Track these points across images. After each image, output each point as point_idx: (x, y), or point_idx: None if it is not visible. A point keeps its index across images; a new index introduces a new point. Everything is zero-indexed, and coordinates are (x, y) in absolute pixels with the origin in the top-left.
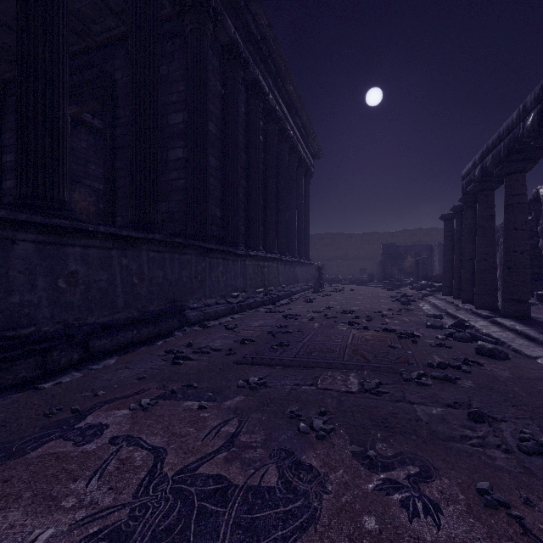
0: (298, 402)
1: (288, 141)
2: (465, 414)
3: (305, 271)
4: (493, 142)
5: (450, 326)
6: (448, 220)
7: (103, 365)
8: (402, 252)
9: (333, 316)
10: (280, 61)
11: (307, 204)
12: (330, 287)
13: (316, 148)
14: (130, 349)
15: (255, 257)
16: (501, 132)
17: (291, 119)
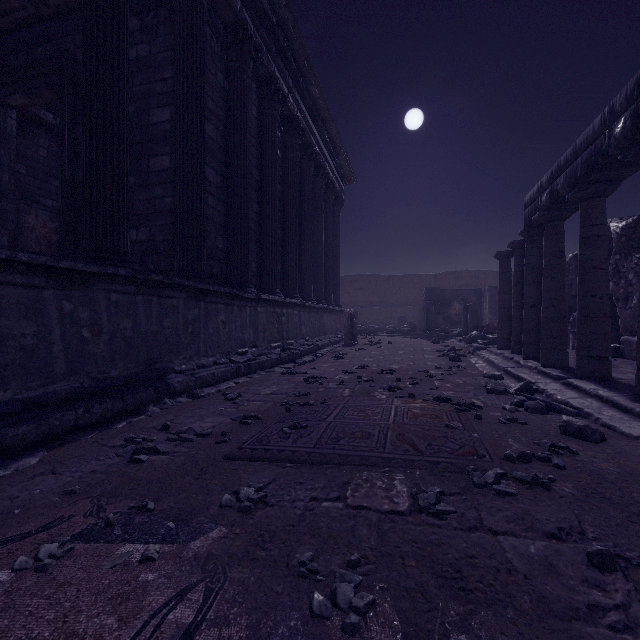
0: (314, 537)
1: (312, 158)
2: (581, 553)
3: (334, 319)
4: (566, 158)
5: (516, 390)
6: (504, 258)
7: (15, 468)
8: (448, 297)
9: (368, 379)
10: (302, 55)
11: (337, 239)
12: (364, 339)
13: (348, 171)
14: (71, 437)
15: (270, 302)
16: (578, 145)
17: (317, 132)
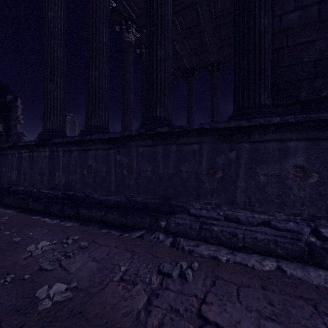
0: None
1: None
2: None
3: None
4: None
5: None
6: None
7: (63, 224)
8: None
9: None
10: None
11: None
12: None
13: None
14: (95, 224)
15: None
16: None
17: None
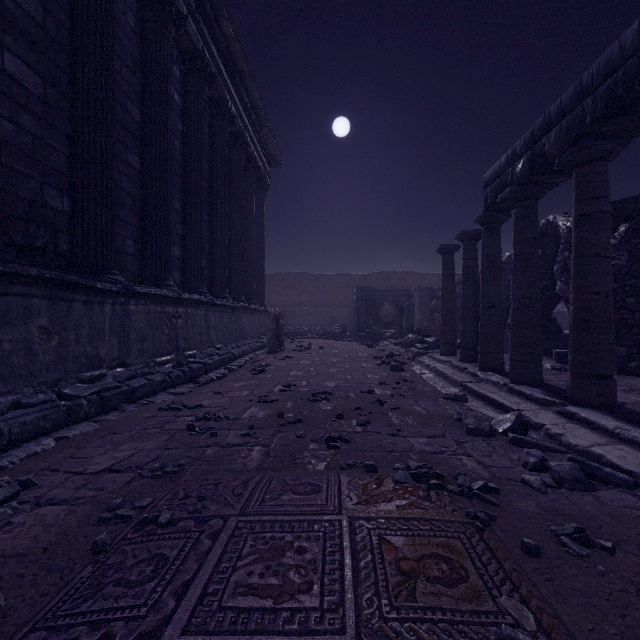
0: None
1: (227, 120)
2: None
3: (256, 321)
4: (562, 105)
5: (509, 429)
6: (448, 253)
7: None
8: (379, 298)
9: (294, 420)
10: None
11: (261, 227)
12: (292, 343)
13: (274, 150)
14: None
15: (154, 298)
16: (587, 81)
17: (233, 89)
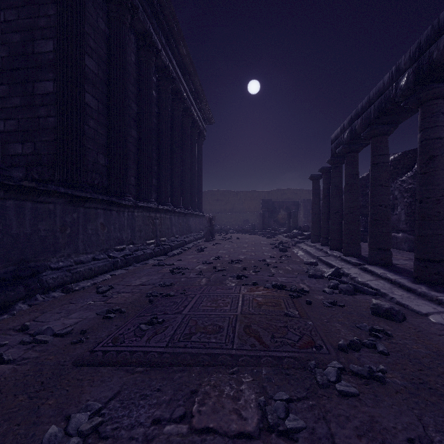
0: None
1: (181, 101)
2: None
3: (198, 222)
4: (362, 106)
5: (330, 275)
6: (315, 179)
7: None
8: (277, 207)
9: (221, 269)
10: (172, 20)
11: (200, 163)
12: (220, 236)
13: (208, 114)
14: None
15: (146, 208)
16: (372, 96)
17: (185, 82)
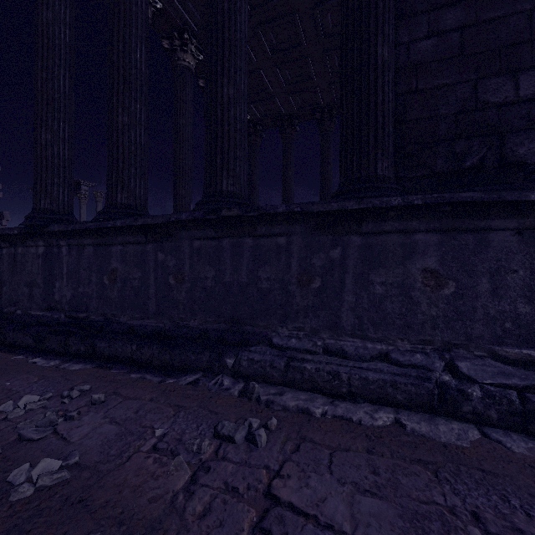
0: None
1: None
2: None
3: None
4: None
5: None
6: None
7: (66, 366)
8: None
9: None
10: None
11: None
12: None
13: None
14: (120, 365)
15: None
16: None
17: None
